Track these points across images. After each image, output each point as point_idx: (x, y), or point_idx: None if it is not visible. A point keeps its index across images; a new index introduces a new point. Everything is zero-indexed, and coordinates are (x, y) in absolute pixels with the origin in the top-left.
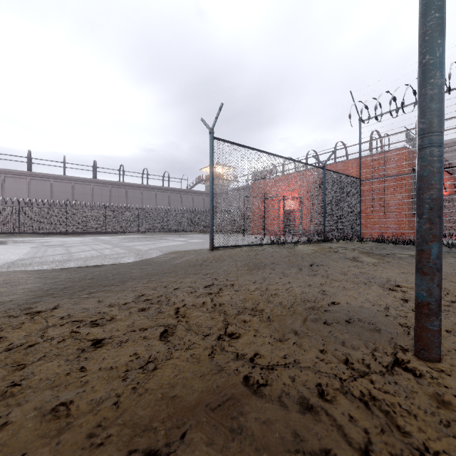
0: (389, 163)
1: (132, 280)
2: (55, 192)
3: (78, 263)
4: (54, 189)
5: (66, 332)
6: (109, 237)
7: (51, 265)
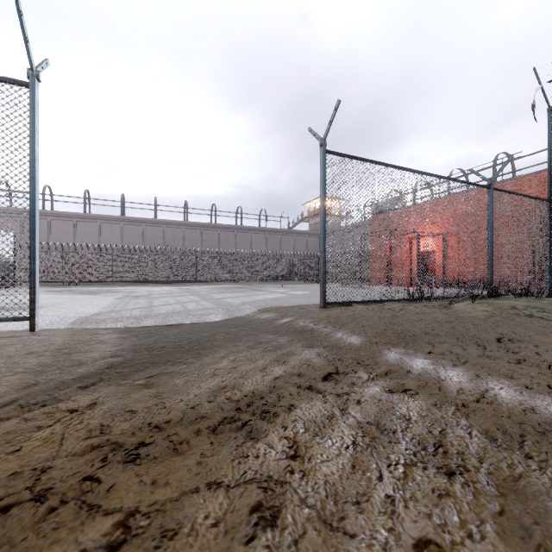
0: None
1: (214, 354)
2: (146, 237)
3: (156, 320)
4: (146, 234)
5: (79, 475)
6: (199, 287)
7: (126, 322)
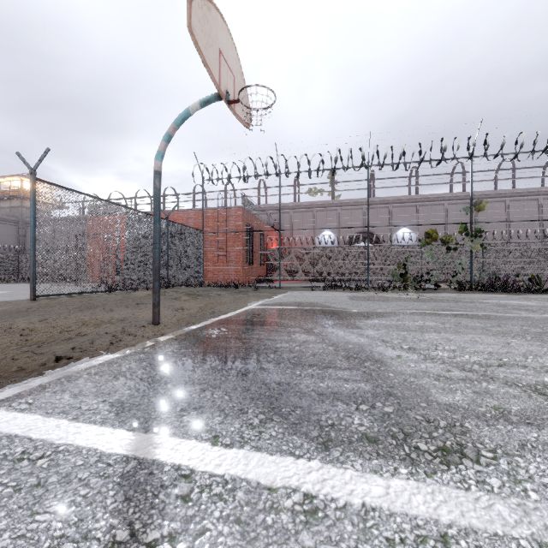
0: (230, 219)
1: None
2: None
3: None
4: None
5: None
6: None
7: None
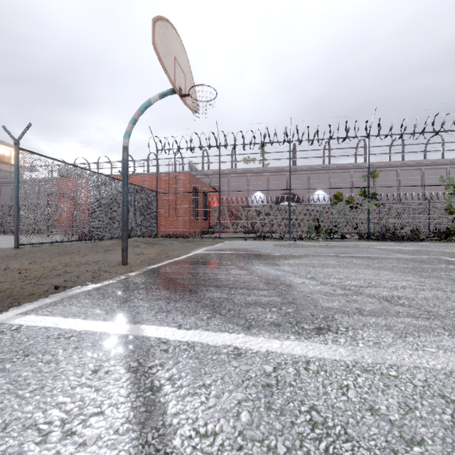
0: (179, 182)
1: None
2: None
3: None
4: None
5: None
6: None
7: None
